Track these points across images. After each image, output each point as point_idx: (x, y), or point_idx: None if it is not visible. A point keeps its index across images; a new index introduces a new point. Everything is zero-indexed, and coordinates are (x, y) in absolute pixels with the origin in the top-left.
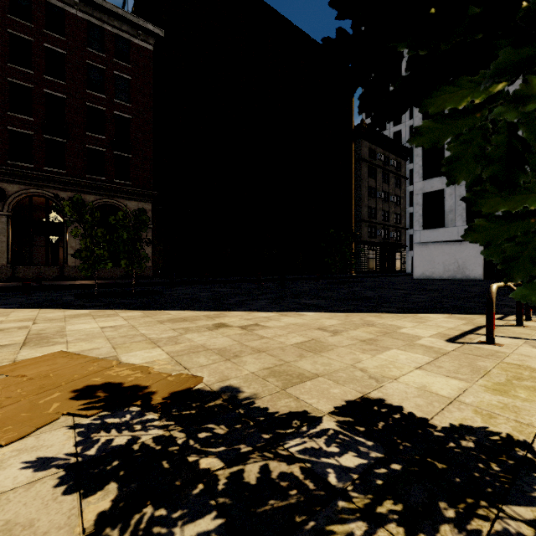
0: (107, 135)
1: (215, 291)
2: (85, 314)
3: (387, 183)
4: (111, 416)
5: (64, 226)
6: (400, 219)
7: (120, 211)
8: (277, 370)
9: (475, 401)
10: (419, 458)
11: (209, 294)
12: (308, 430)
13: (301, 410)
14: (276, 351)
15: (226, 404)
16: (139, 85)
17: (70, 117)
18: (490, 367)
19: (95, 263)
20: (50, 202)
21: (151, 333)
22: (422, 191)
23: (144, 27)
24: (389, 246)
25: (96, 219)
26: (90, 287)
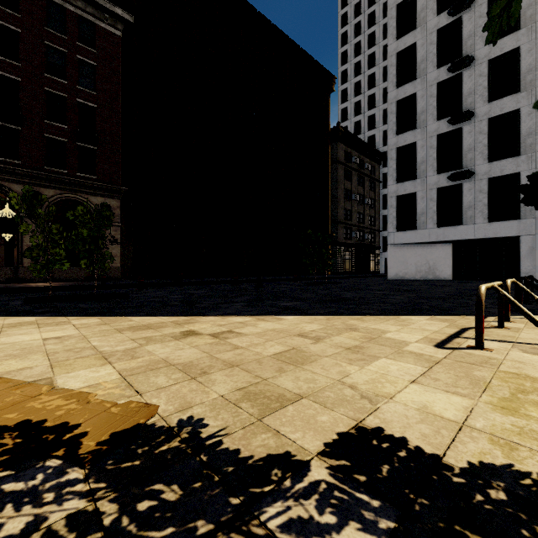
0: (69, 124)
1: (188, 294)
2: (30, 322)
3: (362, 186)
4: (14, 479)
5: (18, 222)
6: (374, 221)
7: (79, 205)
8: (252, 391)
9: (487, 425)
10: (444, 526)
11: (181, 297)
12: (293, 485)
13: (282, 452)
14: (252, 364)
15: (184, 448)
16: (106, 72)
17: (26, 102)
18: (488, 377)
19: (49, 263)
20: (3, 196)
21: (104, 345)
22: (396, 194)
23: (111, 10)
24: (364, 248)
25: (51, 214)
26: (46, 290)
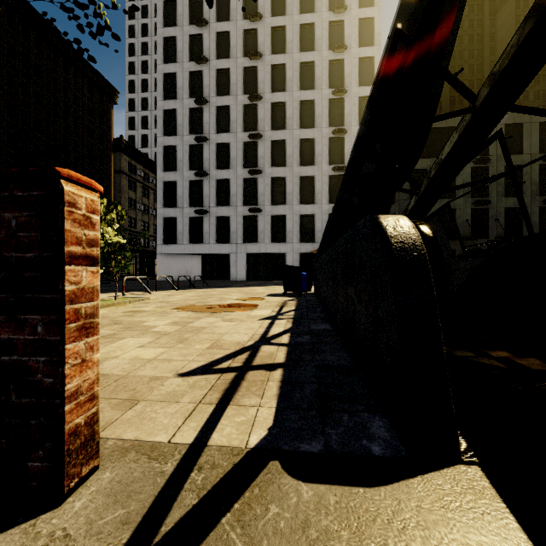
0: None
1: None
2: None
3: (147, 198)
4: None
5: None
6: None
7: None
8: None
9: None
10: None
11: None
12: None
13: None
14: None
15: None
16: None
17: None
18: None
19: None
20: None
21: None
22: (163, 216)
23: None
24: (149, 254)
25: None
26: None
